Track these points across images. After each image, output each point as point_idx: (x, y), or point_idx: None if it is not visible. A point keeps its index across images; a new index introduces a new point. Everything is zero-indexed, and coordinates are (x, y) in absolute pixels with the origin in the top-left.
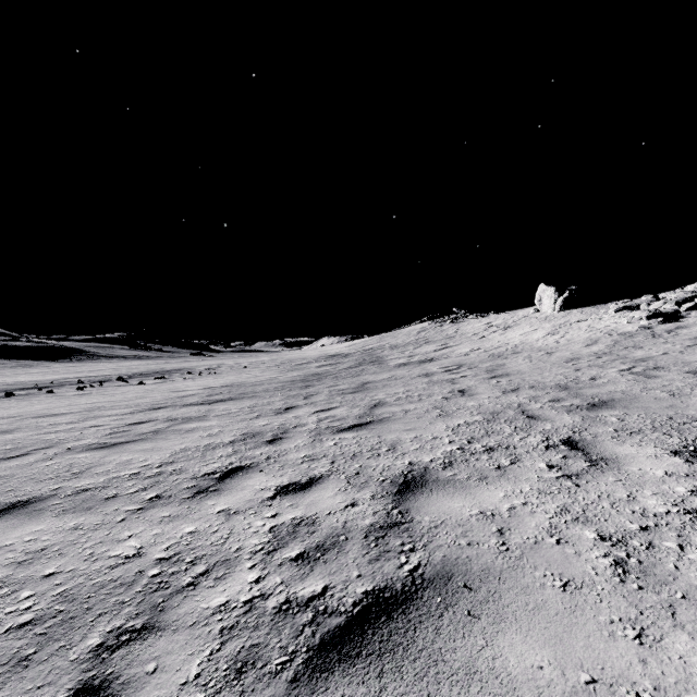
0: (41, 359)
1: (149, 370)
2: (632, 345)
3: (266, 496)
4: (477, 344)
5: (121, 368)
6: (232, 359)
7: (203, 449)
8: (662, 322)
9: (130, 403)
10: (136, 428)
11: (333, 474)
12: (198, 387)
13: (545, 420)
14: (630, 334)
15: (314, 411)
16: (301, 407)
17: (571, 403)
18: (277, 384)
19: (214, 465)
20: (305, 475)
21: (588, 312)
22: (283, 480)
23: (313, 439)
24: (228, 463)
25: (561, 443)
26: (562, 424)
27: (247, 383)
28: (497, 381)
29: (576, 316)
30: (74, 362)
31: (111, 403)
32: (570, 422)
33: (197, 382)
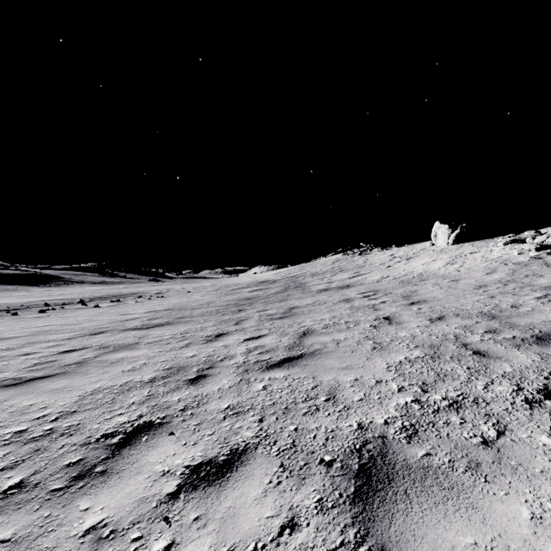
0: (25, 285)
1: (109, 294)
2: (531, 274)
3: (166, 490)
4: (386, 272)
5: (86, 292)
6: (180, 285)
7: (117, 390)
8: (550, 253)
9: (76, 327)
10: (64, 358)
11: (262, 444)
12: (144, 310)
13: (498, 359)
14: (524, 264)
15: (243, 339)
16: (231, 334)
17: (512, 335)
18: (212, 308)
19: (118, 419)
20: (225, 444)
21: (478, 245)
22: (196, 454)
23: (239, 378)
24: (136, 416)
25: (543, 397)
26: (522, 364)
27: (187, 307)
28: (418, 308)
29: (468, 248)
30: (52, 286)
31: (60, 326)
32: (529, 361)
33: (144, 306)
